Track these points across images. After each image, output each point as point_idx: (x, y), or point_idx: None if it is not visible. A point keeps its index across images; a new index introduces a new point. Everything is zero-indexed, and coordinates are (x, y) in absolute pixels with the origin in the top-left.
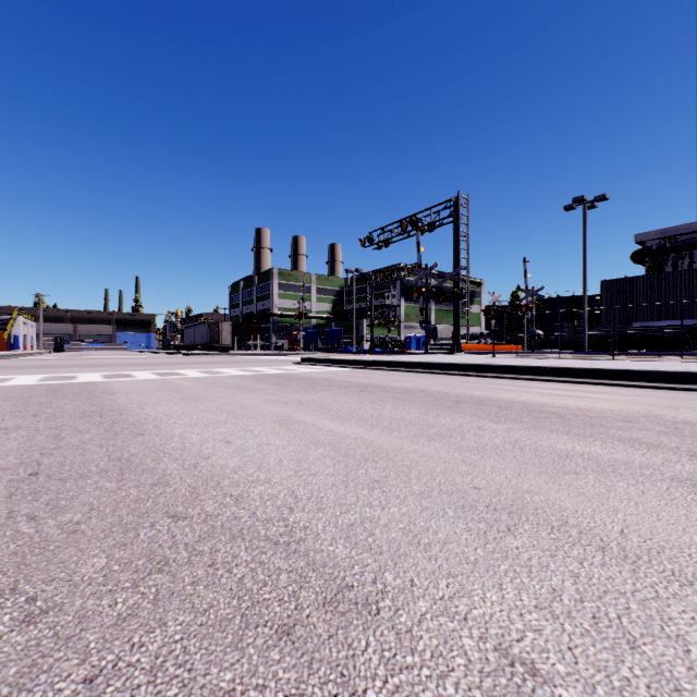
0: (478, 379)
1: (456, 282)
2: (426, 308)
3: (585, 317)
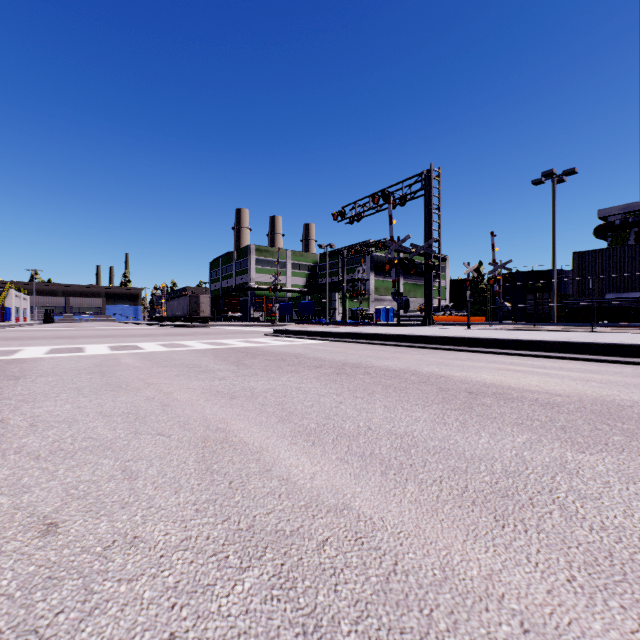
0: (470, 355)
1: (428, 254)
2: (398, 280)
3: (554, 289)
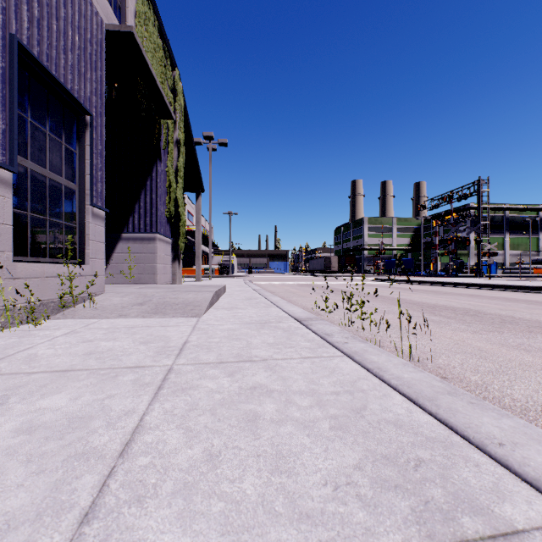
0: (433, 286)
1: (479, 233)
2: (456, 250)
3: None
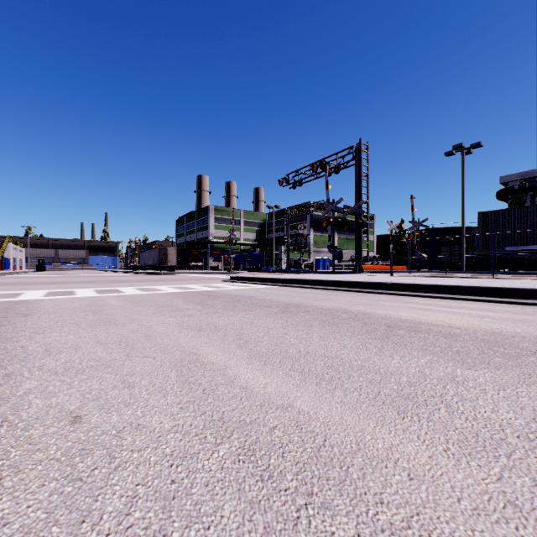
0: (391, 297)
1: (358, 214)
2: (333, 235)
3: (463, 243)
